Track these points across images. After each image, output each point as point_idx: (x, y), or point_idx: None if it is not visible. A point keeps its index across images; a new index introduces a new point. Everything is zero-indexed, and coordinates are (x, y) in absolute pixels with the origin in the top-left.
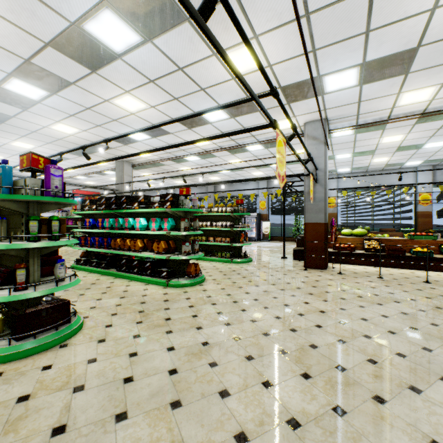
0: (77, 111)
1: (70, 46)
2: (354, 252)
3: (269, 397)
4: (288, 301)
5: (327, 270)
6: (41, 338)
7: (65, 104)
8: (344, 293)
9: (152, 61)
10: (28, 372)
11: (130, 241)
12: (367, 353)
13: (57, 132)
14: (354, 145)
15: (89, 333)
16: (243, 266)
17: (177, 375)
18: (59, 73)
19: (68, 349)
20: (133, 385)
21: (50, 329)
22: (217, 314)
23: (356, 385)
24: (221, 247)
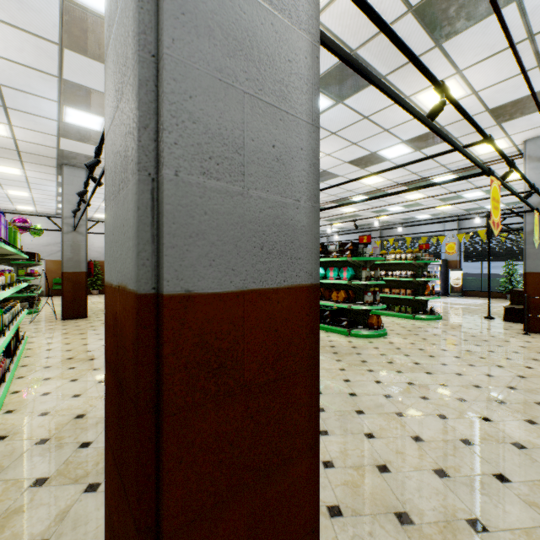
0: None
1: None
2: None
3: (489, 427)
4: (502, 363)
5: None
6: None
7: None
8: None
9: (338, 117)
10: None
11: None
12: None
13: None
14: None
15: None
16: (430, 324)
17: (393, 399)
18: None
19: None
20: (358, 398)
21: None
22: (414, 364)
23: None
24: (398, 300)
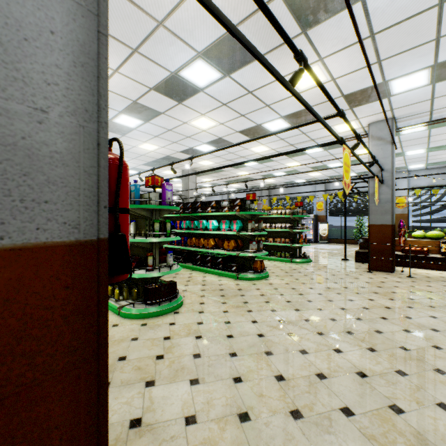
0: (160, 133)
1: (167, 88)
2: (427, 256)
3: (340, 358)
4: (352, 297)
5: (394, 273)
6: (162, 305)
7: (153, 129)
8: (412, 294)
9: (227, 89)
10: (161, 325)
11: (203, 240)
12: (433, 341)
13: (142, 150)
14: (428, 140)
15: (190, 306)
16: (303, 266)
17: (264, 337)
18: (154, 107)
19: (180, 315)
20: (234, 340)
21: (166, 301)
22: (286, 302)
23: (418, 360)
24: (279, 247)
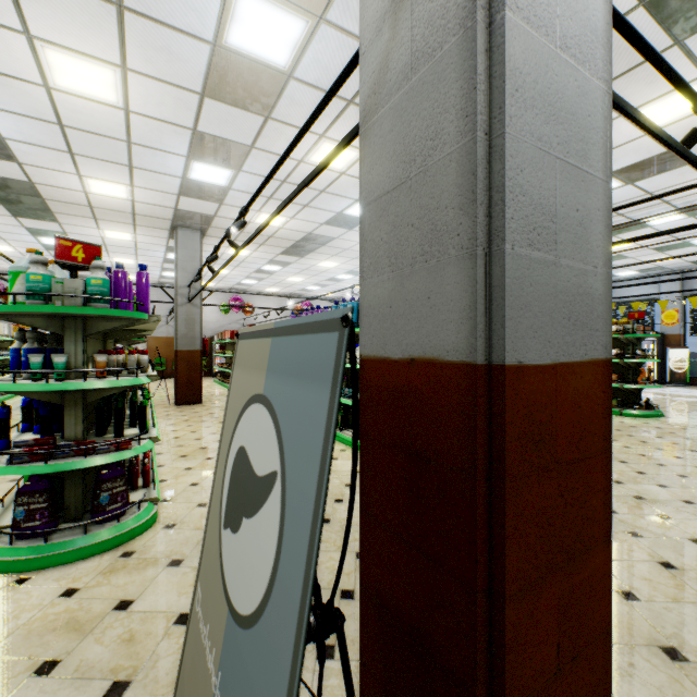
0: None
1: None
2: None
3: None
4: None
5: None
6: None
7: None
8: None
9: None
10: None
11: None
12: None
13: None
14: None
15: None
16: (647, 422)
17: (618, 515)
18: None
19: None
20: None
21: None
22: (637, 473)
23: None
24: None
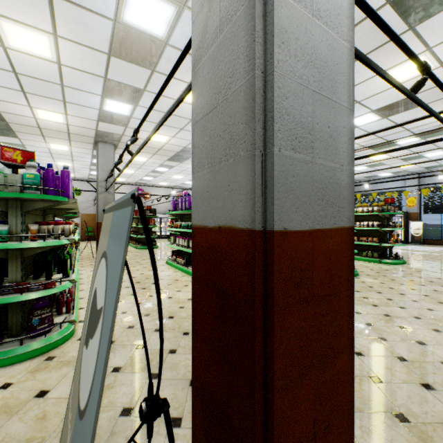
0: None
1: None
2: None
3: None
4: None
5: None
6: None
7: None
8: None
9: None
10: None
11: None
12: None
13: None
14: None
15: None
16: (396, 267)
17: (373, 326)
18: None
19: None
20: None
21: None
22: (387, 300)
23: None
24: (364, 247)
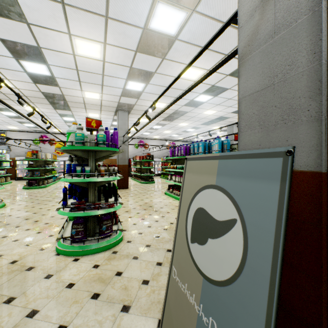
0: (222, 102)
1: None
2: None
3: None
4: None
5: None
6: None
7: (217, 100)
8: None
9: None
10: None
11: None
12: None
13: (204, 115)
14: None
15: None
16: None
17: None
18: (225, 86)
19: None
20: None
21: None
22: None
23: None
24: None
